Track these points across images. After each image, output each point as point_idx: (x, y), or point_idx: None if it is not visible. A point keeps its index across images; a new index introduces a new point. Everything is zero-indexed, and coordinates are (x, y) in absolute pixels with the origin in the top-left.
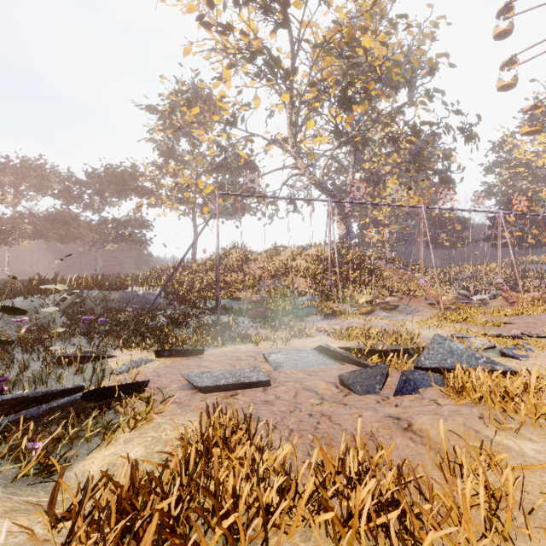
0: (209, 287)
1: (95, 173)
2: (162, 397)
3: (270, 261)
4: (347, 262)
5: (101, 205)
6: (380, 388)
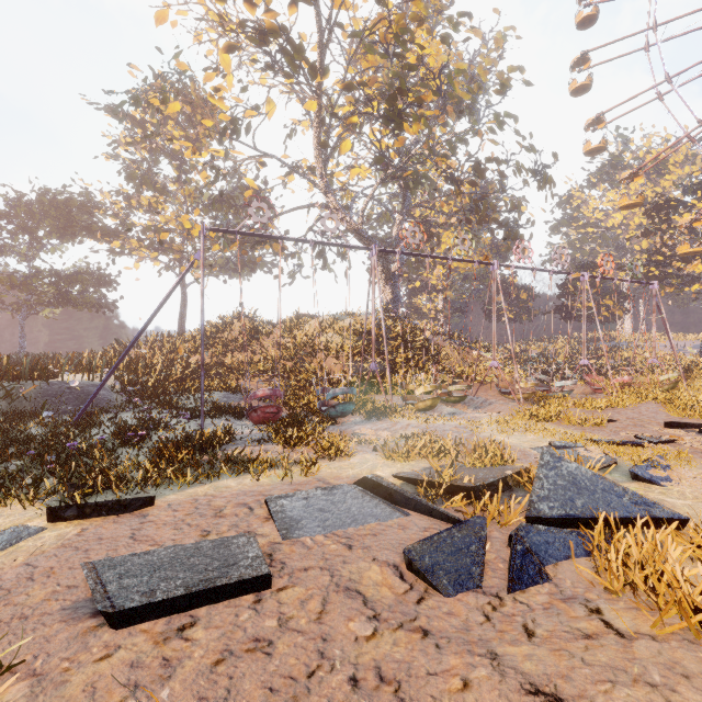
0: (199, 372)
1: (20, 199)
2: (2, 658)
3: (290, 335)
4: (395, 337)
5: (32, 248)
6: (480, 574)
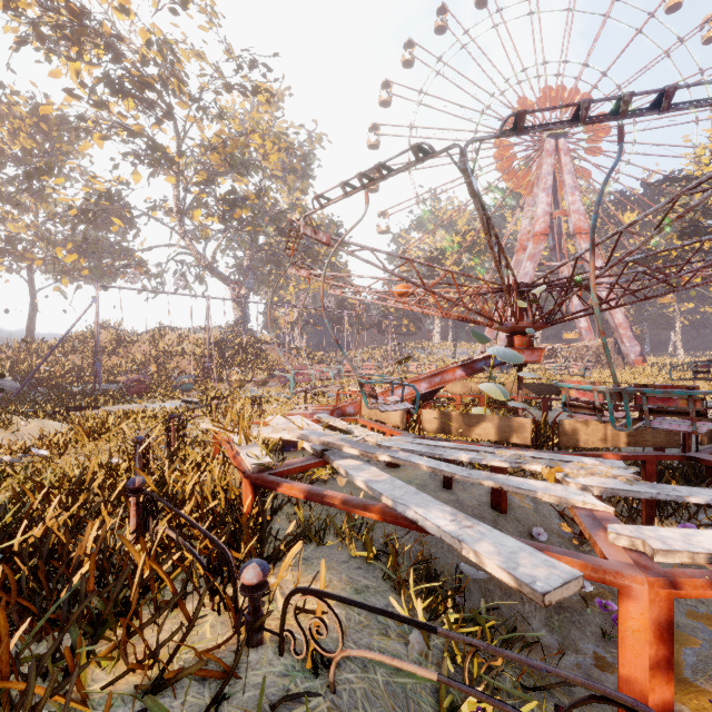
0: (73, 372)
1: None
2: None
3: (154, 344)
4: (235, 346)
5: None
6: None
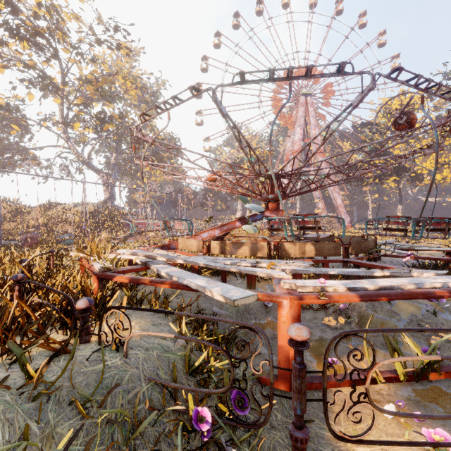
0: None
1: None
2: None
3: (44, 214)
4: (104, 216)
5: None
6: None
